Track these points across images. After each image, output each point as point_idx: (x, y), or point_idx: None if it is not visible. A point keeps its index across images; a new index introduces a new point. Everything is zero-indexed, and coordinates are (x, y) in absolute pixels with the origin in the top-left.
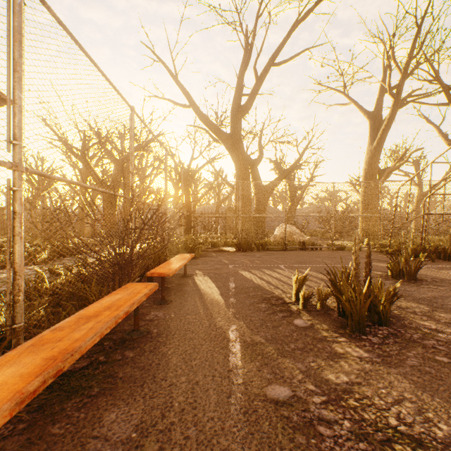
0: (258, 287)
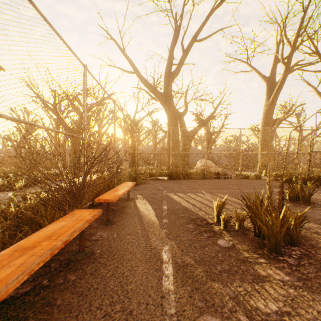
0: (186, 209)
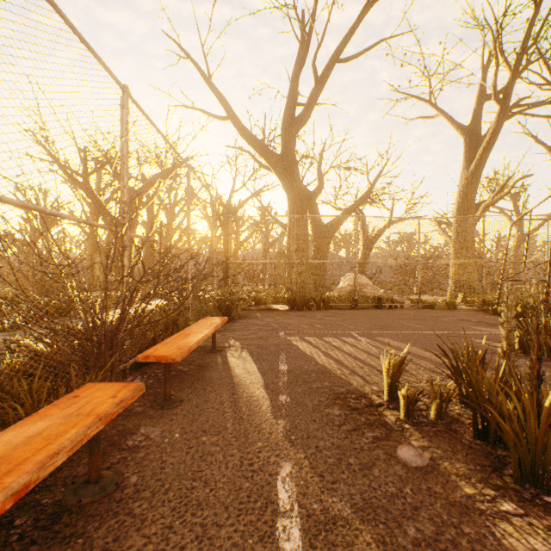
0: (325, 371)
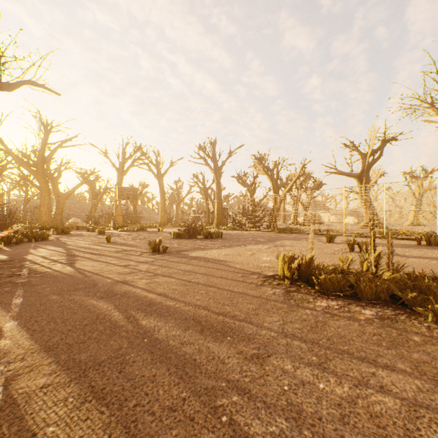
0: None
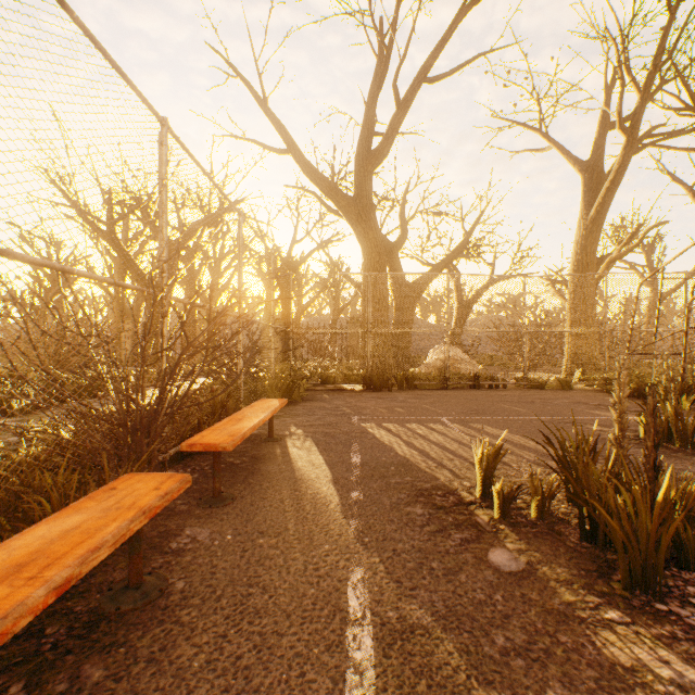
0: (406, 463)
